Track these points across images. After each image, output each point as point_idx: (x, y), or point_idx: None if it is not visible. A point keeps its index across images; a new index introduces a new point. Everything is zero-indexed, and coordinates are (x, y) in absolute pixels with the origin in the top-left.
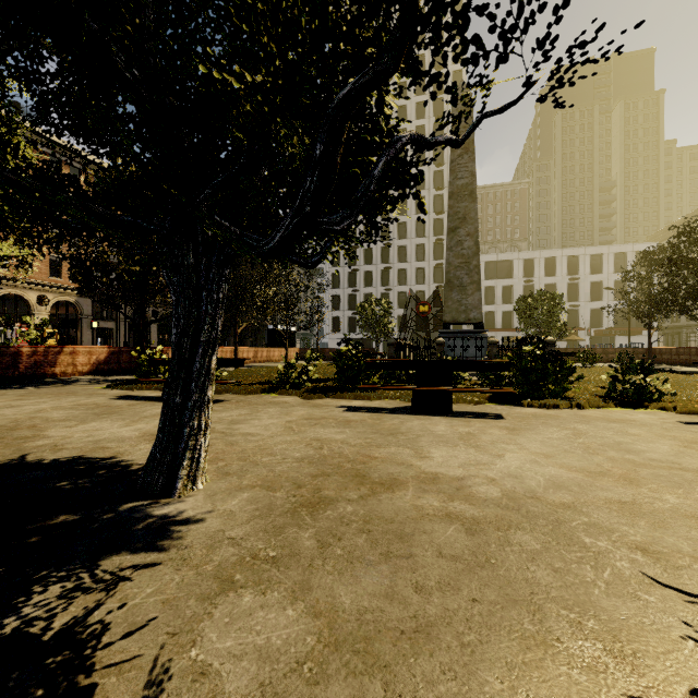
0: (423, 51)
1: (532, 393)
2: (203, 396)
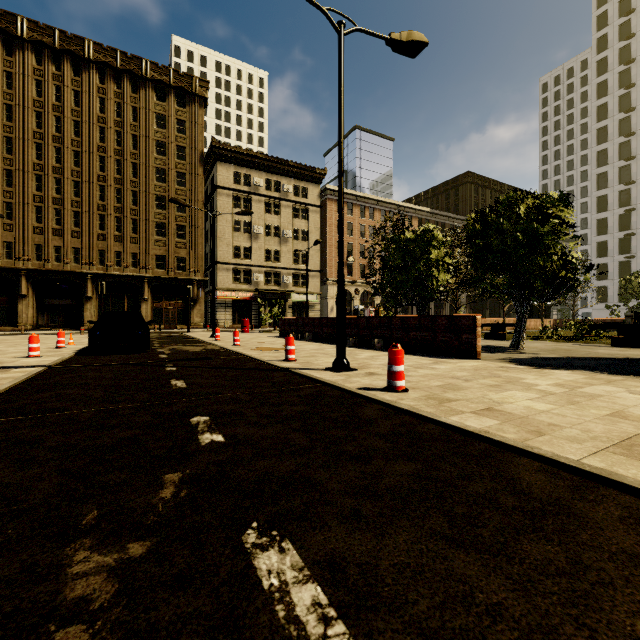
0: None
1: None
2: (524, 329)
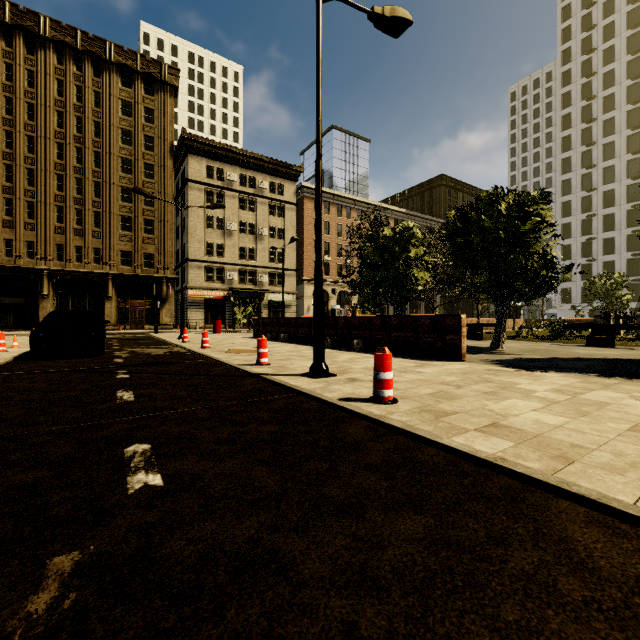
0: None
1: None
2: (504, 329)
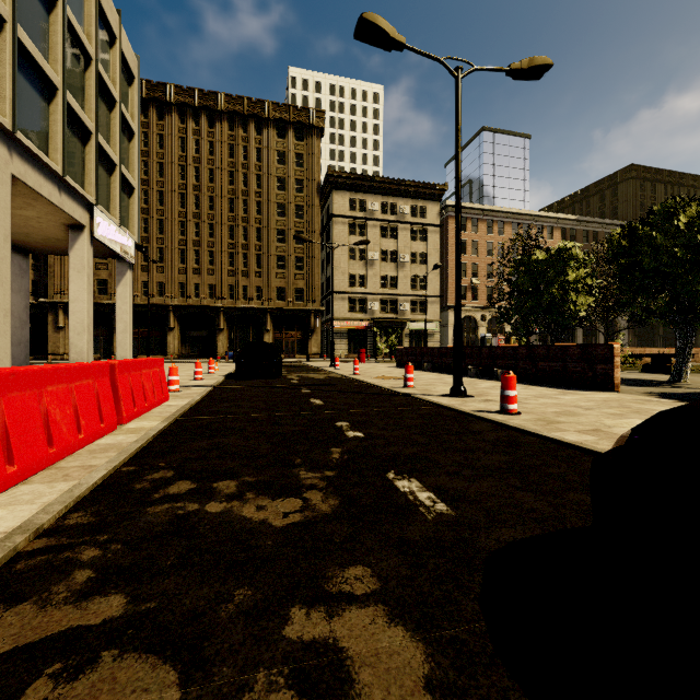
0: None
1: None
2: (688, 360)
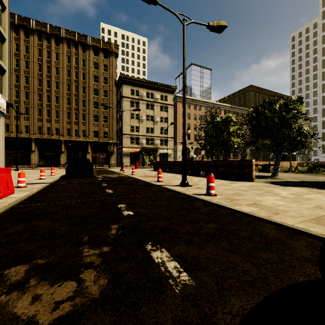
0: None
1: None
2: (278, 167)
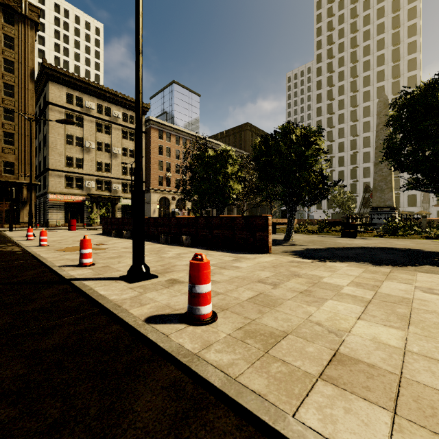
0: (383, 20)
1: (392, 234)
2: (293, 226)
